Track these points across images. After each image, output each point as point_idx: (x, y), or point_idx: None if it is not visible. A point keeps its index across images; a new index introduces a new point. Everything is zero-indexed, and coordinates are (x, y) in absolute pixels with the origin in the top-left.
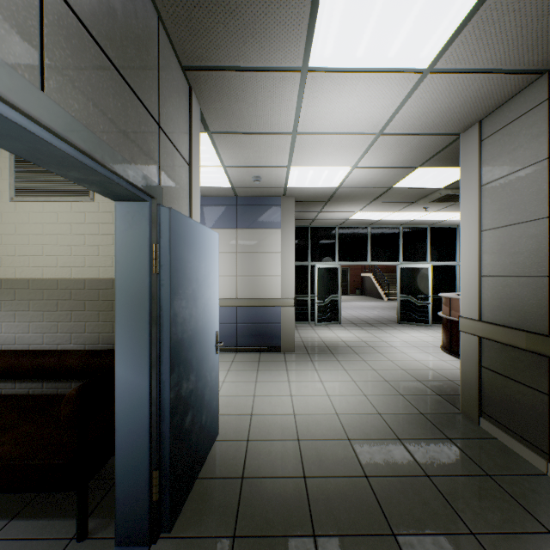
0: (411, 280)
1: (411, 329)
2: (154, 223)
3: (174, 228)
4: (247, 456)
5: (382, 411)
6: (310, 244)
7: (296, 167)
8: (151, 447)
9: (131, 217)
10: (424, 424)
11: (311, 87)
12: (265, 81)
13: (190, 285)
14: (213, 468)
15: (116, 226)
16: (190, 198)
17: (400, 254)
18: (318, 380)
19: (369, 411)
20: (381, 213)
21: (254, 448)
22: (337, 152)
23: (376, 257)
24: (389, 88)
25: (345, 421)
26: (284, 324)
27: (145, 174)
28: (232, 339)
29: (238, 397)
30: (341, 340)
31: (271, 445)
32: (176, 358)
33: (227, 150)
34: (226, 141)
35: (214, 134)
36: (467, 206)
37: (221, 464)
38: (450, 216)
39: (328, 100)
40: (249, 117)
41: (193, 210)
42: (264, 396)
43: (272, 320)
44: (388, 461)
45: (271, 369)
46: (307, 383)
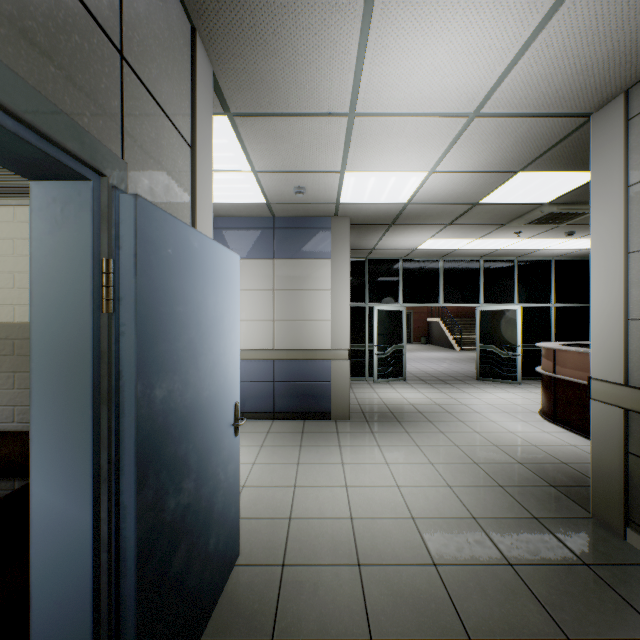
0: (494, 326)
1: (495, 388)
2: (104, 220)
3: (147, 232)
4: (280, 596)
5: (478, 513)
6: (368, 281)
7: (352, 172)
8: (99, 628)
9: (59, 209)
10: (542, 536)
11: (380, 25)
12: (309, 13)
13: (183, 334)
14: (227, 621)
15: (32, 225)
16: (193, 198)
17: (480, 294)
18: (382, 461)
19: (458, 513)
20: (458, 240)
21: (292, 580)
22: (410, 147)
23: (450, 297)
24: (502, 25)
25: (425, 531)
26: (336, 383)
27: (76, 123)
28: (268, 402)
29: (272, 488)
30: (408, 403)
31: (317, 575)
32: (151, 461)
33: (257, 145)
34: (255, 129)
35: (237, 117)
36: (604, 218)
37: (239, 612)
38: (546, 245)
39: (405, 53)
40: (286, 85)
41: (199, 217)
42: (308, 487)
43: (320, 377)
44: (500, 609)
45: (319, 445)
46: (367, 466)
